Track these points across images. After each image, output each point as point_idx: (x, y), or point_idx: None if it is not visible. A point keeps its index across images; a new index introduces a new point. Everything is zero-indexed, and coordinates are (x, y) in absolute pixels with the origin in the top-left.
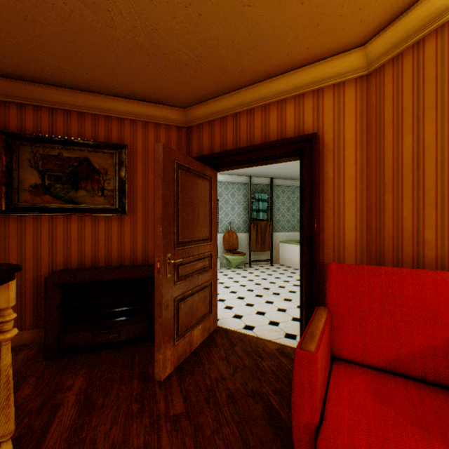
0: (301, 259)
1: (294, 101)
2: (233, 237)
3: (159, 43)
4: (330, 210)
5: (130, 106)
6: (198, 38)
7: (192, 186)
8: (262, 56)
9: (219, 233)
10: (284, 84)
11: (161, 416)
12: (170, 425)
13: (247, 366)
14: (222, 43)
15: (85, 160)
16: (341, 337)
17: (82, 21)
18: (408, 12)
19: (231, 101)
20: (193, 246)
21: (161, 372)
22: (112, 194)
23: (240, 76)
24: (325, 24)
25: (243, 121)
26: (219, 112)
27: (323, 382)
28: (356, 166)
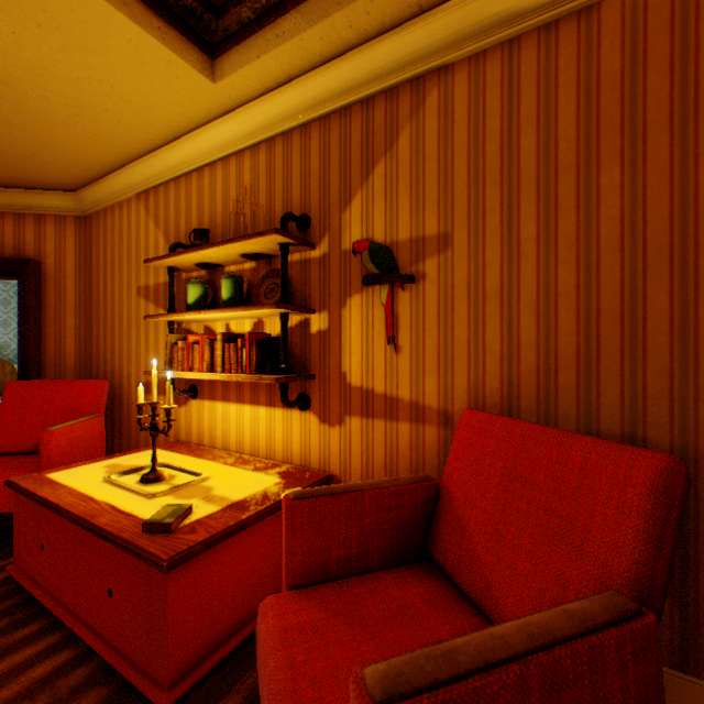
0: None
1: (15, 218)
2: (8, 371)
3: None
4: (54, 335)
5: None
6: None
7: None
8: None
9: None
10: None
11: None
12: None
13: None
14: None
15: None
16: (5, 437)
17: None
18: (94, 186)
19: None
20: None
21: None
22: None
23: None
24: (17, 169)
25: None
26: None
27: None
28: (78, 296)
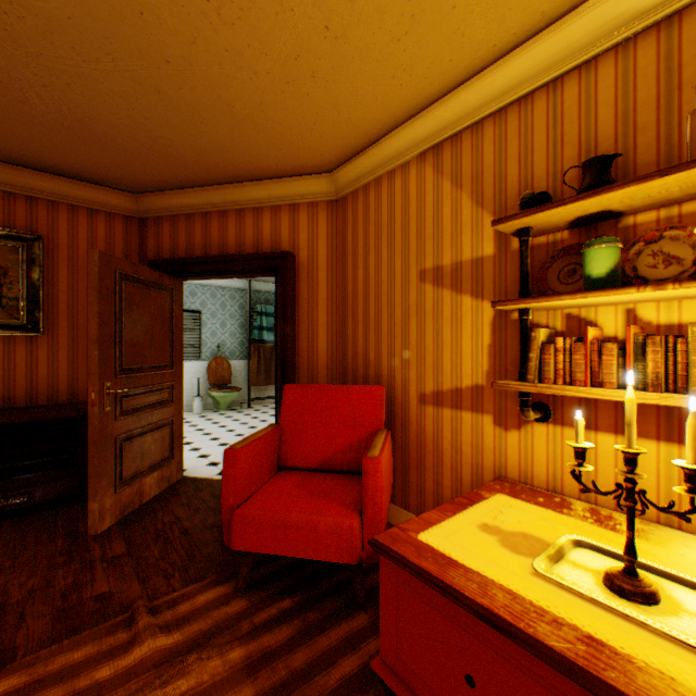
0: (277, 385)
1: (271, 211)
2: (225, 366)
3: (95, 129)
4: (306, 333)
5: (48, 182)
6: (148, 135)
7: (144, 300)
8: (229, 162)
9: (202, 361)
10: (260, 192)
11: (96, 560)
12: (108, 563)
13: (212, 506)
14: (178, 144)
15: None
16: (289, 449)
17: None
18: (356, 158)
19: (199, 197)
20: (146, 374)
21: (98, 524)
22: (17, 304)
23: (207, 174)
24: (287, 151)
25: (216, 224)
26: (185, 207)
27: (256, 479)
28: (328, 289)
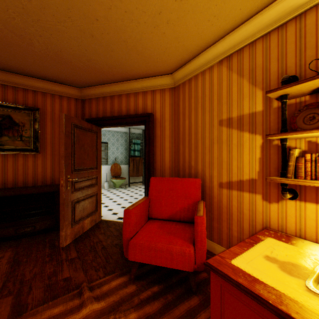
0: (145, 177)
1: (142, 94)
2: (118, 167)
3: (63, 57)
4: (159, 152)
5: (42, 83)
6: (86, 59)
7: (84, 137)
8: (123, 71)
9: (108, 165)
10: (137, 85)
11: (63, 260)
12: (69, 262)
13: (115, 235)
14: (100, 63)
15: (8, 116)
16: (153, 209)
17: (12, 40)
18: (185, 66)
19: (109, 88)
20: (85, 172)
21: (64, 242)
22: (29, 139)
23: (113, 77)
24: (151, 64)
25: (116, 101)
26: (102, 94)
27: (138, 224)
28: (170, 131)
